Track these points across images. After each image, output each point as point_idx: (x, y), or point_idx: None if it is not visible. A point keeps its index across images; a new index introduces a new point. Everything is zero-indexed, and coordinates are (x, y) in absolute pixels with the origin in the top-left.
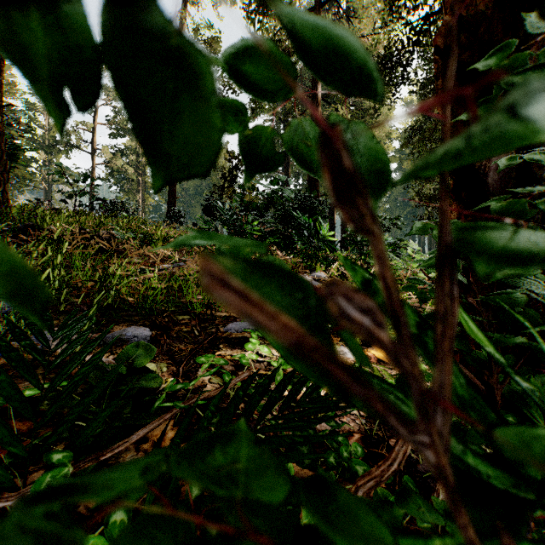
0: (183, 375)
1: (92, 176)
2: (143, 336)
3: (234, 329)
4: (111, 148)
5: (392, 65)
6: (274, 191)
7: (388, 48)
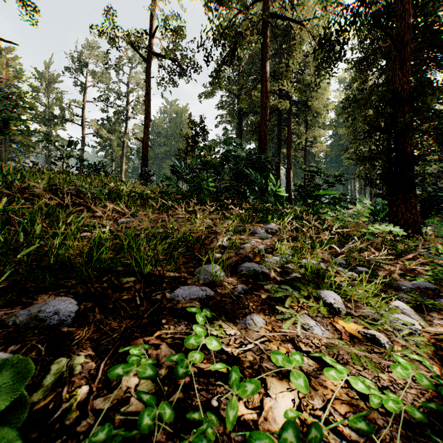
0: (101, 379)
1: (82, 144)
2: (66, 313)
3: (182, 295)
4: (97, 121)
5: (331, 44)
6: (229, 151)
7: (328, 28)
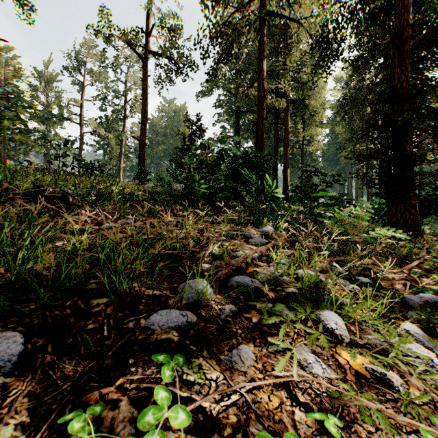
0: None
1: (80, 142)
2: (6, 357)
3: (158, 323)
4: (95, 120)
5: (328, 41)
6: (225, 151)
7: (326, 26)
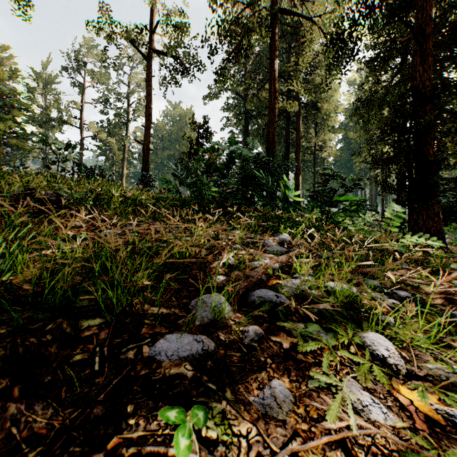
0: None
1: (81, 147)
2: None
3: (166, 352)
4: (97, 124)
5: (344, 39)
6: (235, 153)
7: (342, 22)
